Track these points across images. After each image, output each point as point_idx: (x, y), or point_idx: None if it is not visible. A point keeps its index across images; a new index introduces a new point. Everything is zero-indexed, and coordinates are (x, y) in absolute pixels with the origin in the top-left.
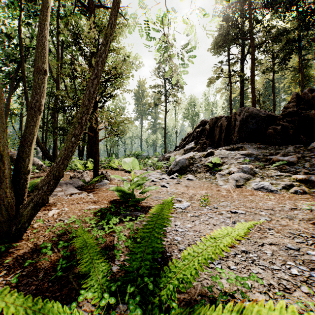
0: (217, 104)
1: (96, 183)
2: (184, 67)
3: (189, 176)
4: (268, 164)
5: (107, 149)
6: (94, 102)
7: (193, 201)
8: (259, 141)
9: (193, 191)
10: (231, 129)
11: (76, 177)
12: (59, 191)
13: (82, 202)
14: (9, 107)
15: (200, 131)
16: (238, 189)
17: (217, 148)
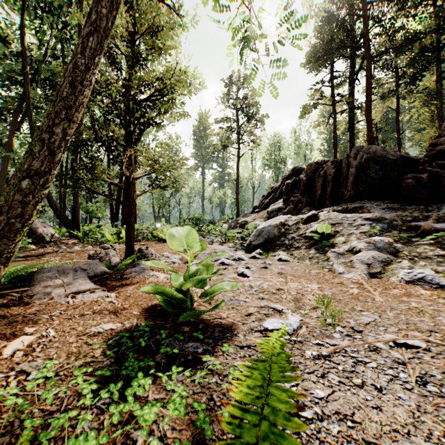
0: (312, 146)
1: (128, 267)
2: (279, 67)
3: (281, 255)
4: (415, 235)
5: (153, 211)
6: (126, 133)
7: (304, 310)
8: (386, 199)
9: (296, 286)
10: (341, 180)
11: (98, 256)
12: (57, 286)
13: (92, 312)
14: (10, 150)
15: (291, 183)
16: (375, 281)
17: (319, 209)
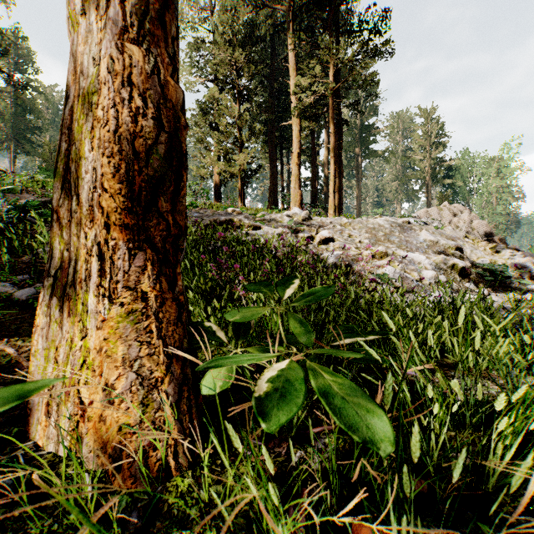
0: None
1: None
2: None
3: None
4: None
5: None
6: None
7: None
8: None
9: None
10: None
11: None
12: None
13: None
14: None
15: None
16: None
17: None
